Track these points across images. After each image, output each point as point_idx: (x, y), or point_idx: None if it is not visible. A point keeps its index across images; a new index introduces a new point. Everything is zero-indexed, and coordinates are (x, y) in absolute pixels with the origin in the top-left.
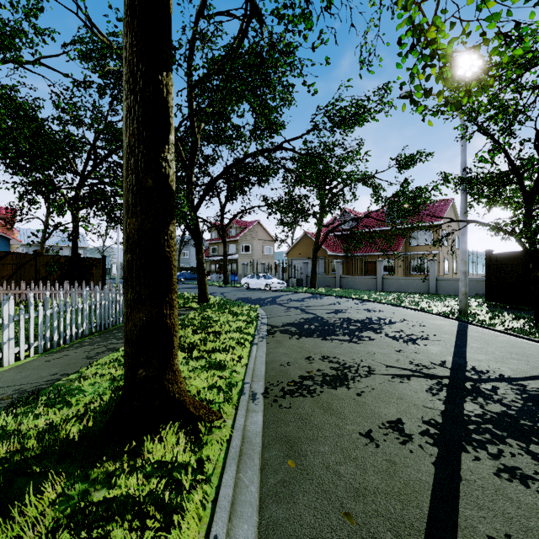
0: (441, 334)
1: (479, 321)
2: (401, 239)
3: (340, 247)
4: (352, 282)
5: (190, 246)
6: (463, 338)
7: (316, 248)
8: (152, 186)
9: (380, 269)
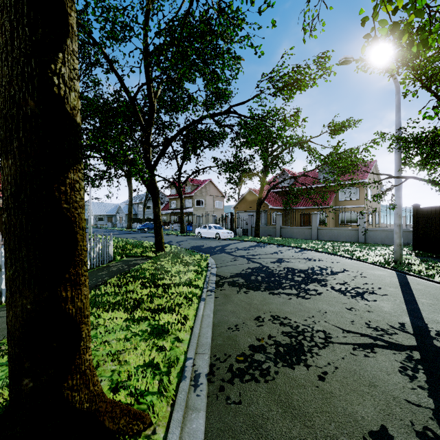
0: (386, 287)
1: (416, 271)
2: (331, 195)
3: (279, 201)
4: (290, 232)
5: None
6: (409, 291)
7: (259, 203)
8: (34, 111)
9: (315, 221)
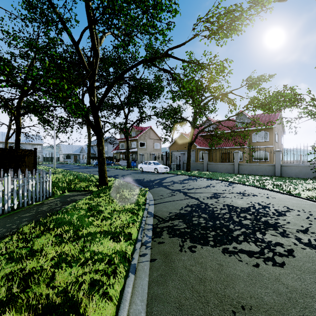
0: None
1: None
2: (246, 137)
3: (205, 143)
4: (215, 167)
5: (108, 143)
6: None
7: (190, 143)
8: None
9: (236, 158)
